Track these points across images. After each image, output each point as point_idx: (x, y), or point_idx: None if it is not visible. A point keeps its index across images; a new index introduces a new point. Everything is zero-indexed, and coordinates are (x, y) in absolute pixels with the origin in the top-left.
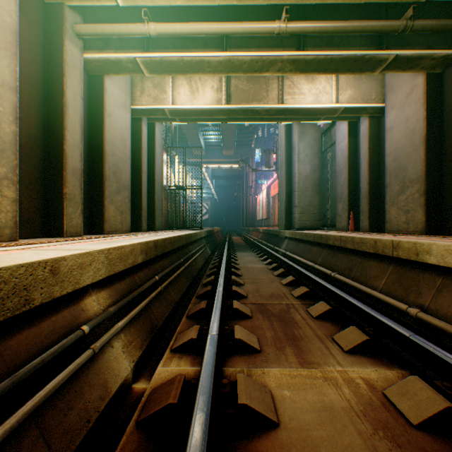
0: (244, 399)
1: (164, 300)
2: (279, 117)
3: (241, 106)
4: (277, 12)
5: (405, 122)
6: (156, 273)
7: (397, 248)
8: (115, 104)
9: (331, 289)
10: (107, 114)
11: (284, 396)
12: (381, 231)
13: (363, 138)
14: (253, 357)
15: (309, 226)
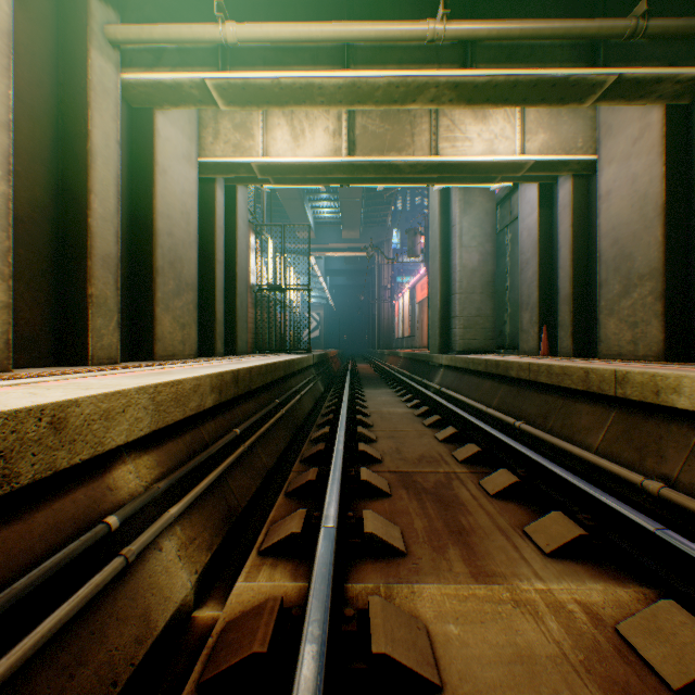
0: (381, 644)
1: (248, 467)
2: (431, 177)
3: (371, 159)
4: (429, 7)
5: (630, 184)
6: (236, 424)
7: (623, 384)
8: (173, 154)
9: (518, 449)
10: (160, 169)
11: (450, 635)
12: (592, 355)
13: (563, 210)
14: (394, 565)
15: (477, 348)
